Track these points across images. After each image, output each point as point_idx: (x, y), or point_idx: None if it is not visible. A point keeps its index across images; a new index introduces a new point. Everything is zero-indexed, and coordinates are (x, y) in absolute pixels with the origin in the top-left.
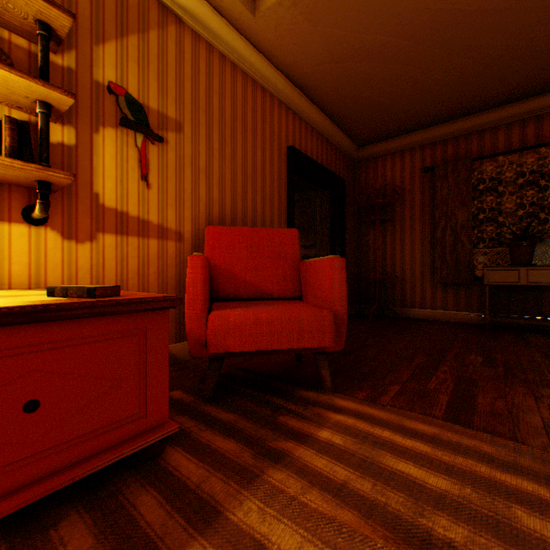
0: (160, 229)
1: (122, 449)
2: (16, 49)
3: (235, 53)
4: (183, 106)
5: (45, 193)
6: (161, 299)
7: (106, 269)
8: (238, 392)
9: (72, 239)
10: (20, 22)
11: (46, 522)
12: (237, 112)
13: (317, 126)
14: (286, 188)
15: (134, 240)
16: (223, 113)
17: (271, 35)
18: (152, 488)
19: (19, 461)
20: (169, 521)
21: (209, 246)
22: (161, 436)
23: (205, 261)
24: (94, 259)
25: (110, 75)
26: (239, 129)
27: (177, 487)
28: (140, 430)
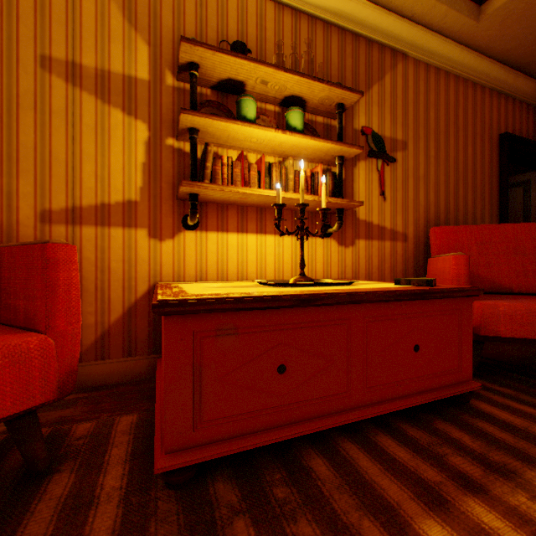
0: (391, 232)
1: (451, 389)
2: (317, 125)
3: (448, 63)
4: (406, 127)
5: (340, 216)
6: (471, 289)
7: (359, 265)
8: (497, 373)
9: (342, 245)
10: (325, 109)
11: (422, 418)
12: (449, 116)
13: (534, 101)
14: (496, 178)
15: (375, 243)
16: (437, 121)
17: (493, 31)
18: (482, 420)
19: (411, 378)
20: (518, 441)
21: (435, 244)
22: (471, 389)
23: (467, 259)
24: (353, 259)
25: (361, 121)
26: (450, 132)
27: (504, 424)
28: (456, 380)
